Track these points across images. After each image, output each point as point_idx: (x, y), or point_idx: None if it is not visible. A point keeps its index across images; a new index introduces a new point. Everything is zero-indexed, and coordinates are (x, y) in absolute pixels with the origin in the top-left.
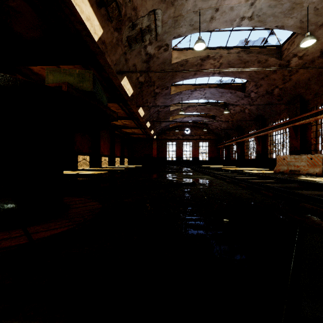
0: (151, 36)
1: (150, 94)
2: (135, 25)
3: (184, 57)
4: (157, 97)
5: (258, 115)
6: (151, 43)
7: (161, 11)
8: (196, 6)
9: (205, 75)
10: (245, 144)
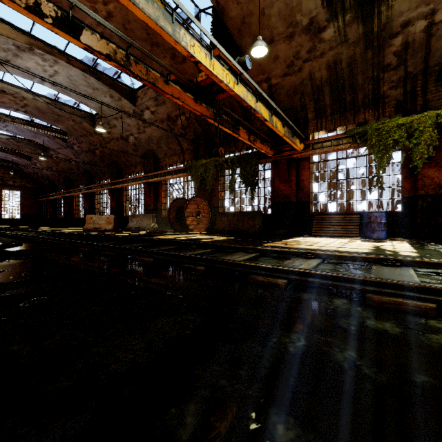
0: None
1: None
2: None
3: None
4: None
5: (86, 170)
6: None
7: None
8: None
9: (2, 106)
10: (75, 200)
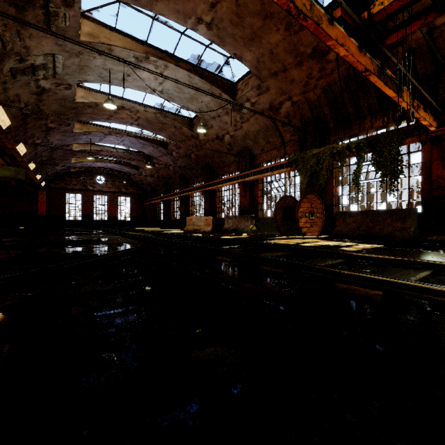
0: (47, 72)
1: (40, 127)
2: (25, 60)
3: (93, 100)
4: (52, 133)
5: (181, 175)
6: (46, 78)
7: (63, 57)
8: (106, 65)
9: (121, 122)
10: (171, 203)
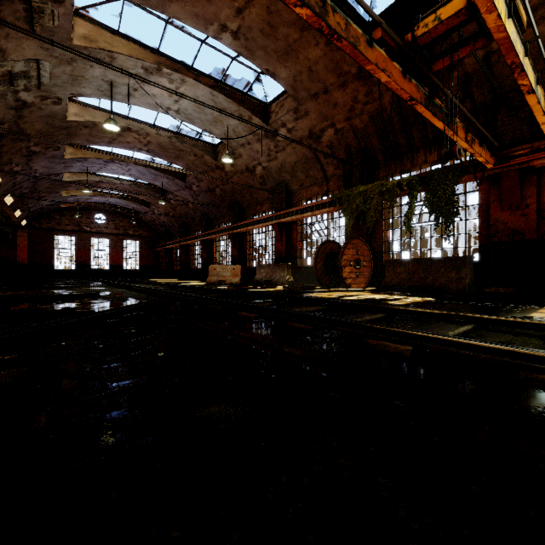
0: (29, 82)
1: (19, 151)
2: None
3: (90, 118)
4: (35, 158)
5: (204, 214)
6: (28, 89)
7: (50, 64)
8: (106, 76)
9: (127, 147)
10: (191, 249)
